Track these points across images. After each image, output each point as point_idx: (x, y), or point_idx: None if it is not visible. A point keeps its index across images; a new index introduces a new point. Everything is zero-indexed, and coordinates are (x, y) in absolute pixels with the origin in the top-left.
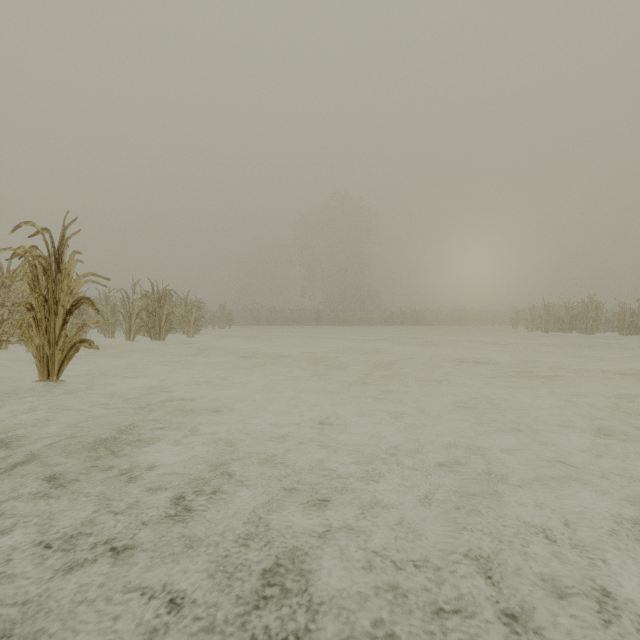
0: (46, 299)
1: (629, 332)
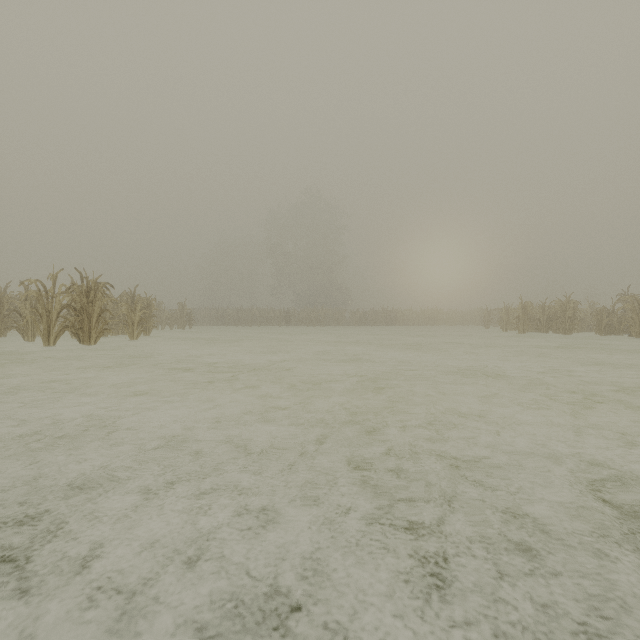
0: None
1: (606, 332)
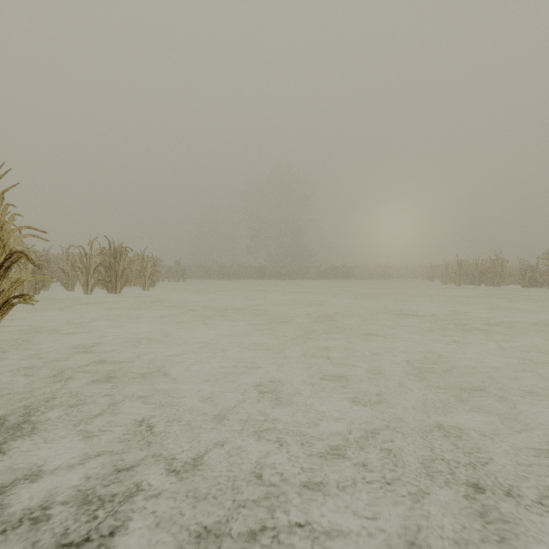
0: None
1: (530, 285)
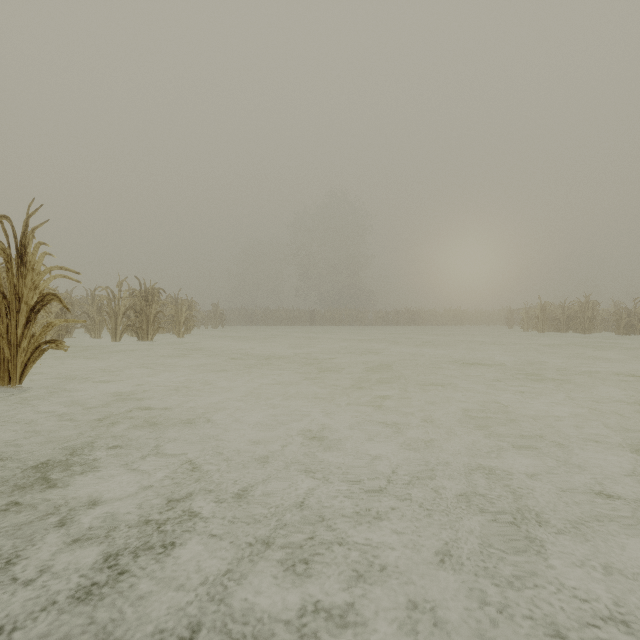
0: (5, 295)
1: (626, 332)
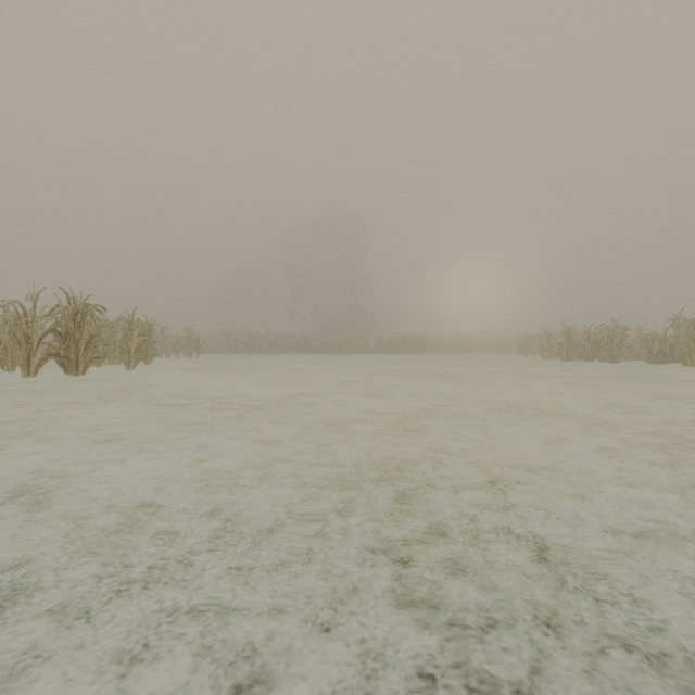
0: None
1: (658, 360)
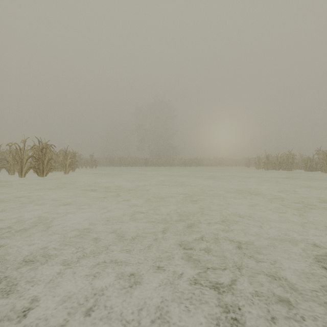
0: None
1: (310, 170)
